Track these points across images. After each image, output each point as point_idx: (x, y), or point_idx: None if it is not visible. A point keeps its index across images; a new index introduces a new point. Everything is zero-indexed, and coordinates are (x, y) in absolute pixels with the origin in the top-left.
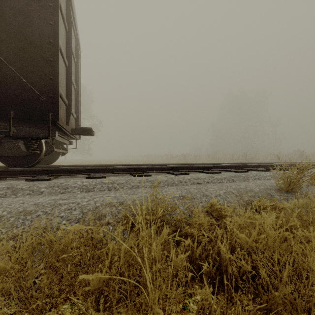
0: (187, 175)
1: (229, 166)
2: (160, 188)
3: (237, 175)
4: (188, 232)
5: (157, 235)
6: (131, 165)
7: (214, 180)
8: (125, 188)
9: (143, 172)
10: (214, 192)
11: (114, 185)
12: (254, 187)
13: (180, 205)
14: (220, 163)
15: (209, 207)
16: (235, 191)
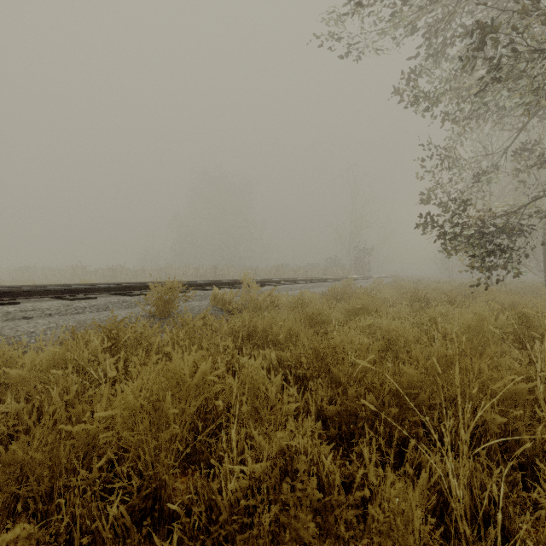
0: (12, 305)
1: (124, 286)
2: None
3: (123, 300)
4: None
5: None
6: None
7: (67, 311)
8: None
9: None
10: (27, 329)
11: None
12: (119, 316)
13: None
14: (132, 282)
15: None
16: (73, 324)
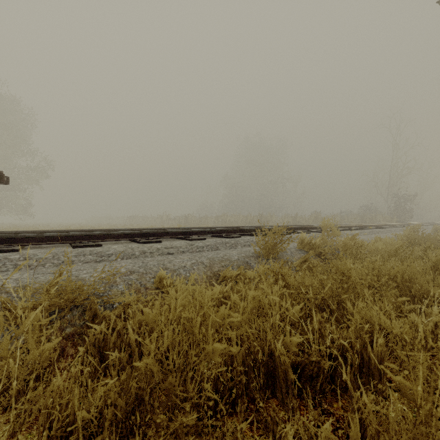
0: (158, 243)
1: (220, 230)
2: (108, 262)
3: (225, 241)
4: (106, 316)
5: (69, 326)
6: (82, 231)
7: (193, 249)
8: (48, 265)
9: (93, 241)
10: (179, 263)
11: (28, 262)
12: (234, 255)
13: (121, 283)
14: (217, 227)
15: (158, 283)
16: (207, 261)
